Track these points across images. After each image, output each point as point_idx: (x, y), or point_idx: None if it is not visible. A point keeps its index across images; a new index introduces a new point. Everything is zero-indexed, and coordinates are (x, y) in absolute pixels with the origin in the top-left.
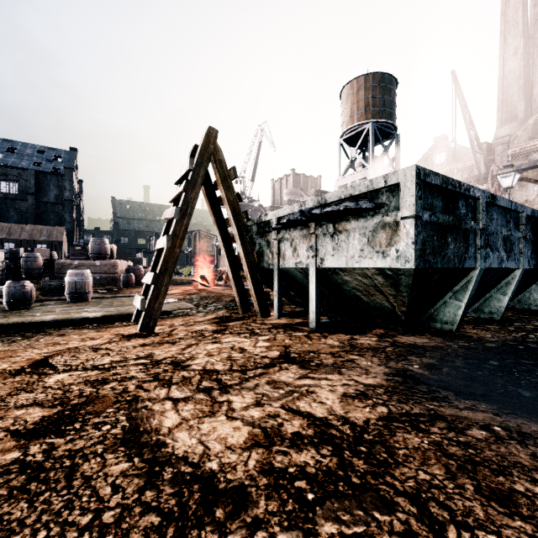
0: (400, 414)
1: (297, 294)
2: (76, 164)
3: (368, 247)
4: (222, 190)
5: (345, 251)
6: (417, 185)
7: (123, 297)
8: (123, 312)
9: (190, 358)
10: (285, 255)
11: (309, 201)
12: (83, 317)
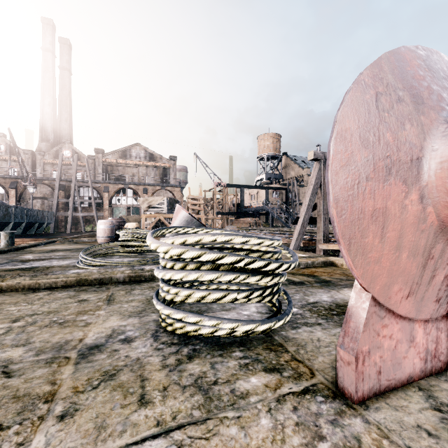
0: None
1: None
2: None
3: None
4: None
5: None
6: (0, 208)
7: None
8: None
9: None
10: None
11: None
12: None
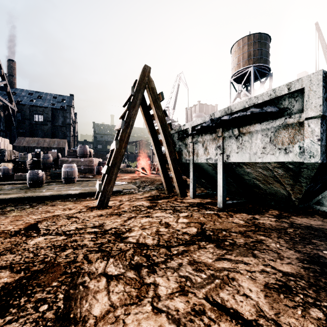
0: None
1: (206, 181)
2: (73, 103)
3: (270, 145)
4: (153, 108)
5: (249, 149)
6: (323, 88)
7: (95, 180)
8: (92, 190)
9: (128, 230)
10: (198, 153)
11: (218, 112)
12: (68, 193)
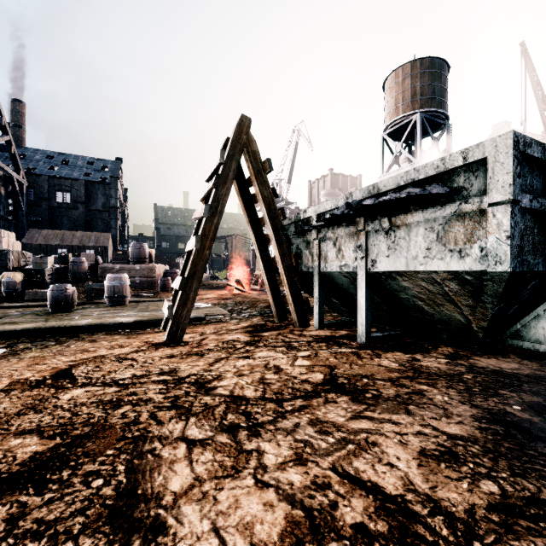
0: (523, 501)
1: (340, 302)
2: (121, 173)
3: (438, 245)
4: (255, 185)
5: (405, 251)
6: (515, 158)
7: (160, 301)
8: (156, 317)
9: (217, 377)
10: (327, 257)
11: (357, 192)
12: (116, 322)
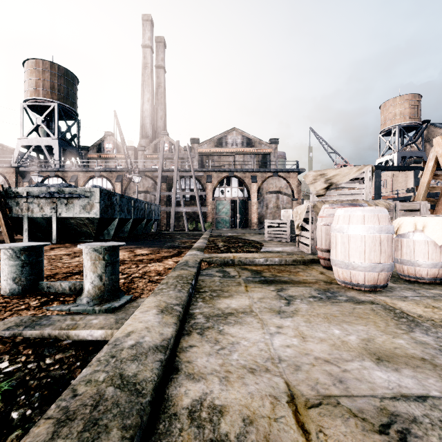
0: None
1: (37, 230)
2: None
3: (83, 210)
4: None
5: (73, 211)
6: (100, 193)
7: None
8: None
9: None
10: (34, 211)
11: (53, 188)
12: None
